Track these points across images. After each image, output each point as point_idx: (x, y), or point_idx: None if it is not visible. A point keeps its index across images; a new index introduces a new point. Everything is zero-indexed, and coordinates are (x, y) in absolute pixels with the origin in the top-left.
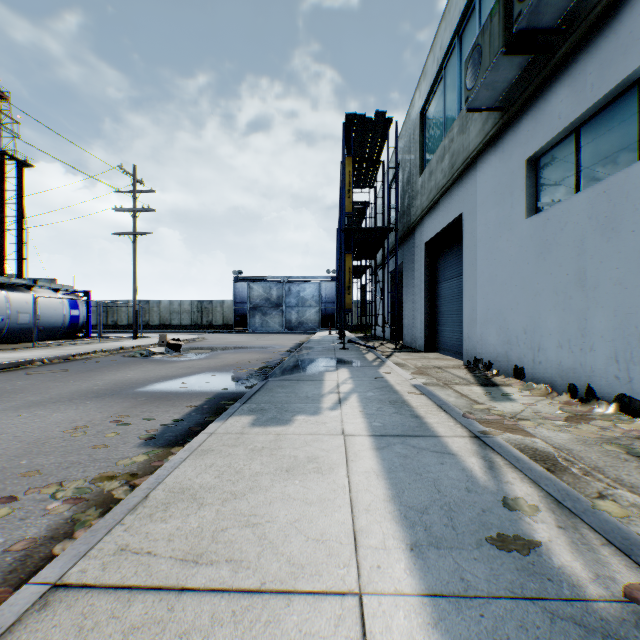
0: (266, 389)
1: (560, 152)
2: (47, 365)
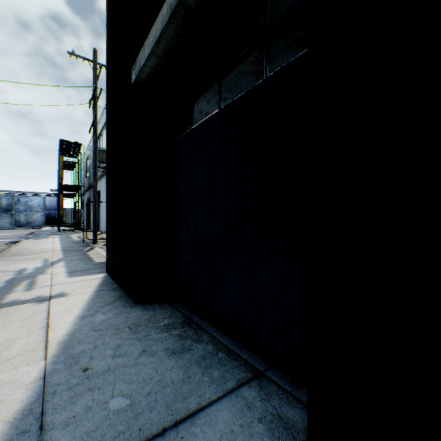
0: (32, 238)
1: None
2: None
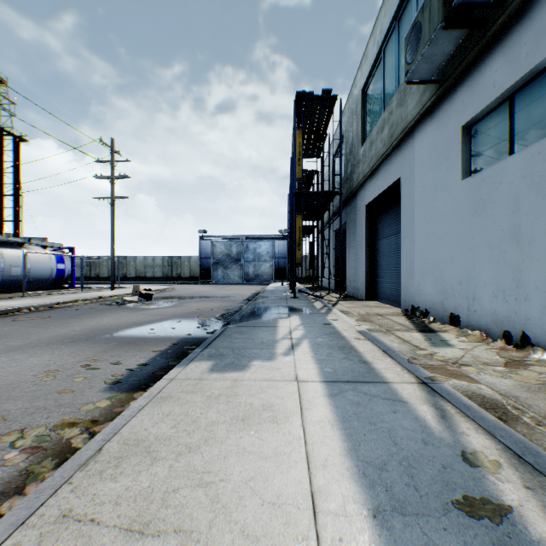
0: (225, 335)
1: (494, 118)
2: (33, 312)
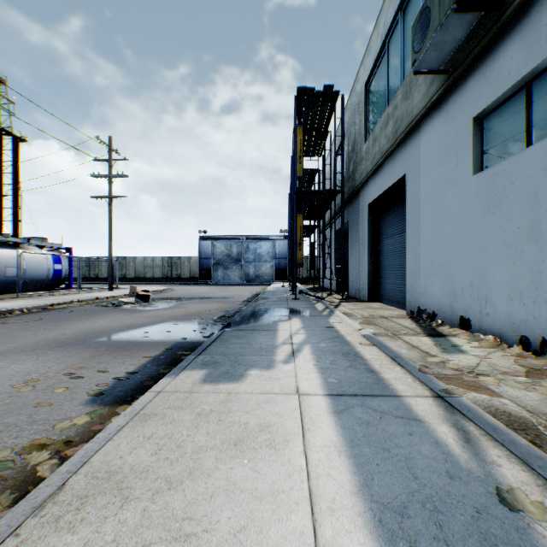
0: (222, 340)
1: (508, 108)
2: (25, 314)
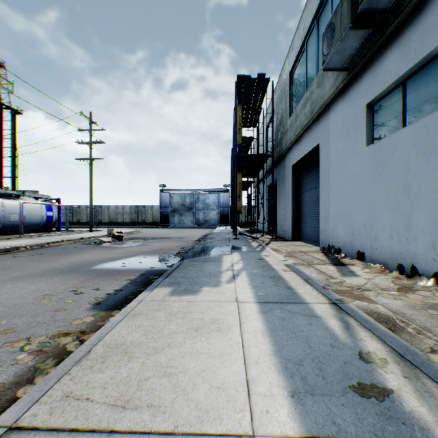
0: (181, 267)
1: (391, 99)
2: (29, 250)
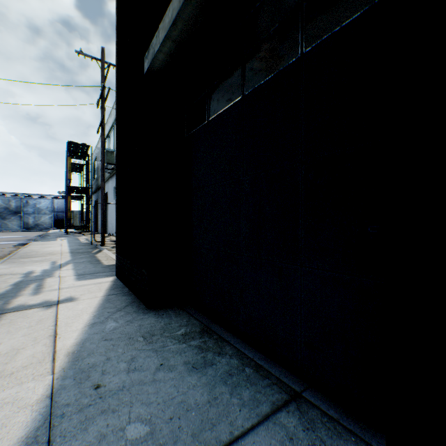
0: (40, 240)
1: None
2: None
